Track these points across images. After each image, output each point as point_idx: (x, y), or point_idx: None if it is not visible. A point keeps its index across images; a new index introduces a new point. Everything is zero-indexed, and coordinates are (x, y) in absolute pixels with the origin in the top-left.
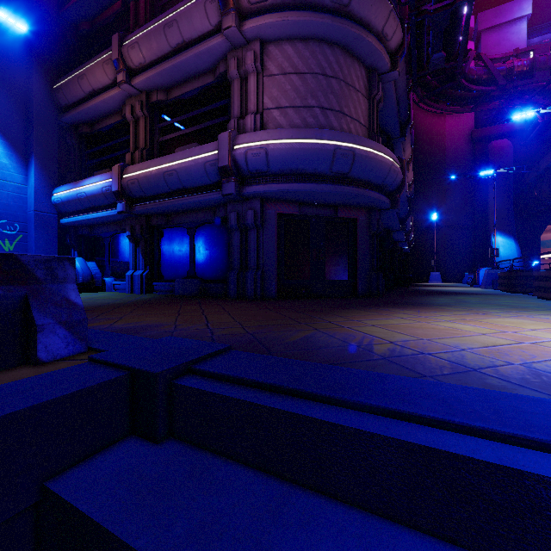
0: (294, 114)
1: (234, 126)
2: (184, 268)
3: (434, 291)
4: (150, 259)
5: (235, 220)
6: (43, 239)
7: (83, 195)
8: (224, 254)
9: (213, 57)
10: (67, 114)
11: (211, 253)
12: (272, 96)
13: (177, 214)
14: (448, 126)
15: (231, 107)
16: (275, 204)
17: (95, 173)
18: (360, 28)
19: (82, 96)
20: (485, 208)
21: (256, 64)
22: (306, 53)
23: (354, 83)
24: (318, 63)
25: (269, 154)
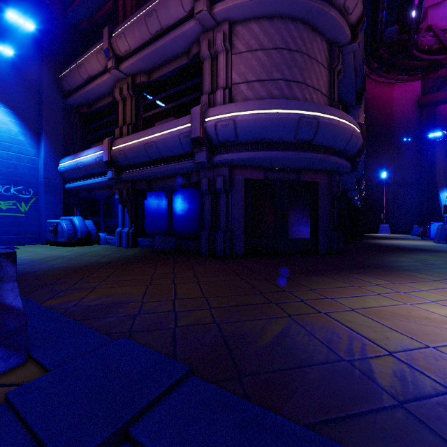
0: (260, 87)
1: (205, 100)
2: (163, 226)
3: (390, 246)
4: (135, 218)
5: (206, 186)
6: (51, 201)
7: (81, 164)
8: (197, 215)
9: (187, 40)
10: (70, 98)
11: (186, 214)
12: (240, 72)
13: (157, 180)
14: (397, 94)
15: (203, 84)
16: (242, 170)
17: (92, 146)
18: (323, 3)
19: (81, 82)
20: (432, 167)
21: (225, 43)
22: (272, 30)
23: (316, 55)
24: (283, 38)
25: (237, 125)
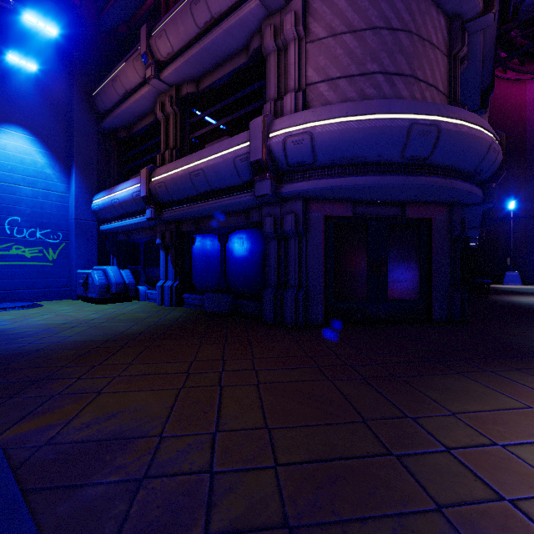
0: (348, 86)
1: (270, 110)
2: (215, 279)
3: None
4: (180, 269)
5: (271, 227)
6: (83, 247)
7: (116, 201)
8: (258, 266)
9: (245, 31)
10: (105, 120)
11: (244, 264)
12: (318, 67)
13: (208, 219)
14: (530, 94)
15: (266, 88)
16: (321, 204)
17: (130, 178)
18: None
19: (117, 100)
20: None
21: (297, 28)
22: (365, 3)
23: (430, 36)
24: (381, 13)
25: (316, 140)
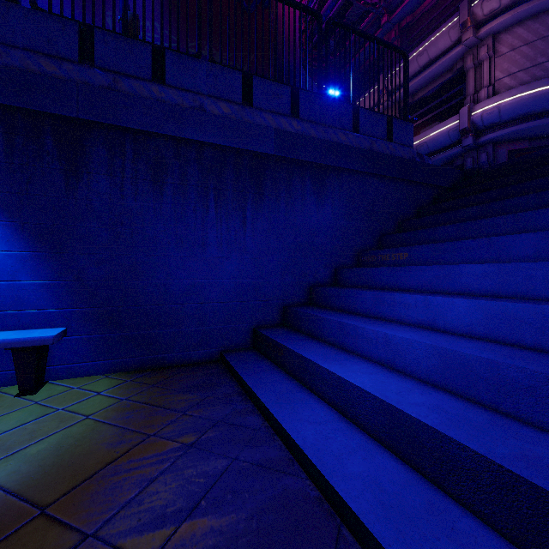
0: (524, 75)
1: (470, 100)
2: None
3: None
4: None
5: (470, 163)
6: None
7: None
8: None
9: (451, 61)
10: None
11: None
12: (503, 69)
13: None
14: None
15: (466, 89)
16: (505, 145)
17: None
18: None
19: None
20: None
21: (488, 52)
22: (536, 26)
23: None
24: (548, 28)
25: (501, 110)
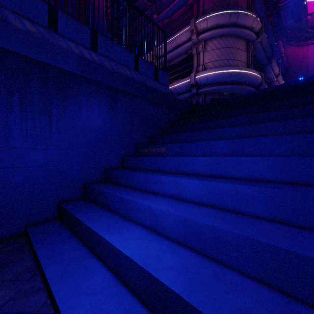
0: (216, 63)
1: (195, 70)
2: None
3: None
4: None
5: (195, 102)
6: None
7: None
8: None
9: (187, 48)
10: None
11: None
12: (208, 58)
13: None
14: (310, 52)
15: (193, 64)
16: (209, 95)
17: None
18: (241, 29)
19: None
20: None
21: (202, 48)
22: (221, 41)
23: (240, 47)
24: (225, 44)
25: (208, 78)
